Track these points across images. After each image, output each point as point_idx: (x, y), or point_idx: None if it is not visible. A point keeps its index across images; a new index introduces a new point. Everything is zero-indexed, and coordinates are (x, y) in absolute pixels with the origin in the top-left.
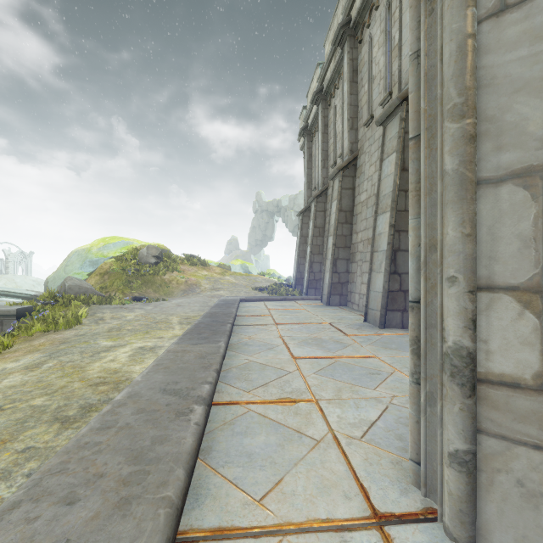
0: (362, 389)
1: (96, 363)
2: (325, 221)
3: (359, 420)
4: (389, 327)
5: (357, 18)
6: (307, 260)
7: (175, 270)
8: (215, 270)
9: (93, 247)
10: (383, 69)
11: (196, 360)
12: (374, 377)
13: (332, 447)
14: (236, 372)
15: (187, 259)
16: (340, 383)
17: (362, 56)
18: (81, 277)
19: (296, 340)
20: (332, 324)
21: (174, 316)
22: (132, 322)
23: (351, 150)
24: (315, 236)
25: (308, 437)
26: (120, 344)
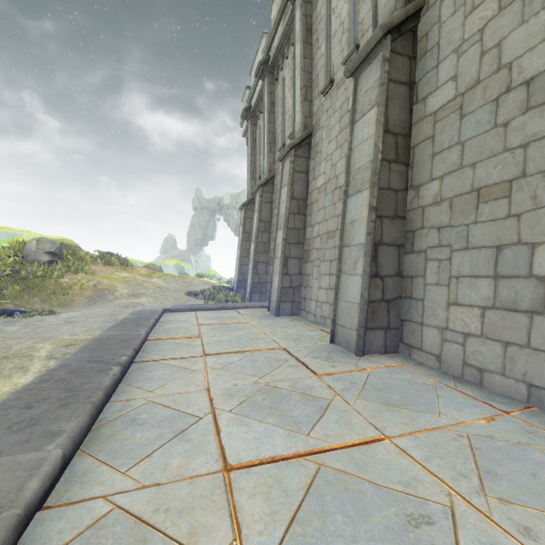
0: None
1: None
2: (272, 215)
3: None
4: (369, 353)
5: None
6: (251, 259)
7: (80, 271)
8: (140, 271)
9: None
10: (347, 19)
11: None
12: (427, 542)
13: None
14: None
15: (102, 257)
16: None
17: (318, 11)
18: None
19: (234, 399)
20: (288, 351)
21: (49, 341)
22: None
23: (305, 125)
24: (260, 231)
25: None
26: None
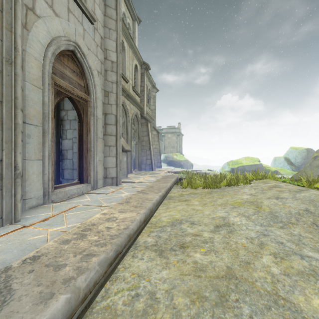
0: None
1: None
2: None
3: None
4: None
5: None
6: None
7: None
8: None
9: None
10: None
11: None
12: None
13: None
14: None
15: None
16: None
17: None
18: None
19: None
20: None
21: None
22: None
23: None
24: None
25: None
26: None
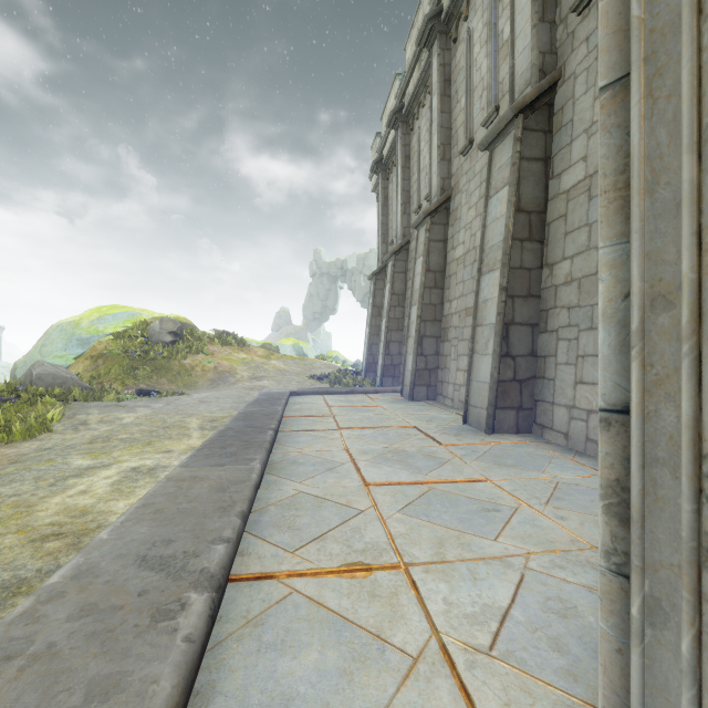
0: (477, 541)
1: (55, 498)
2: (406, 286)
3: (481, 607)
4: (500, 432)
5: (451, 7)
6: (382, 338)
7: (200, 351)
8: (258, 352)
9: (83, 319)
10: (487, 75)
11: (210, 494)
12: (491, 516)
13: (440, 673)
14: (275, 512)
15: (218, 336)
16: (441, 528)
17: (457, 60)
18: (65, 362)
19: (369, 455)
20: (419, 428)
21: (194, 417)
22: (130, 428)
23: (442, 188)
24: (392, 306)
25: (396, 650)
26: (102, 463)
